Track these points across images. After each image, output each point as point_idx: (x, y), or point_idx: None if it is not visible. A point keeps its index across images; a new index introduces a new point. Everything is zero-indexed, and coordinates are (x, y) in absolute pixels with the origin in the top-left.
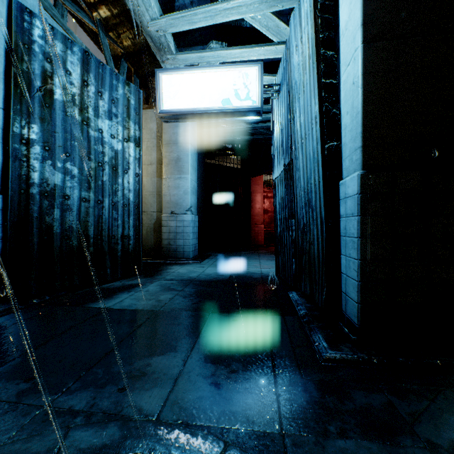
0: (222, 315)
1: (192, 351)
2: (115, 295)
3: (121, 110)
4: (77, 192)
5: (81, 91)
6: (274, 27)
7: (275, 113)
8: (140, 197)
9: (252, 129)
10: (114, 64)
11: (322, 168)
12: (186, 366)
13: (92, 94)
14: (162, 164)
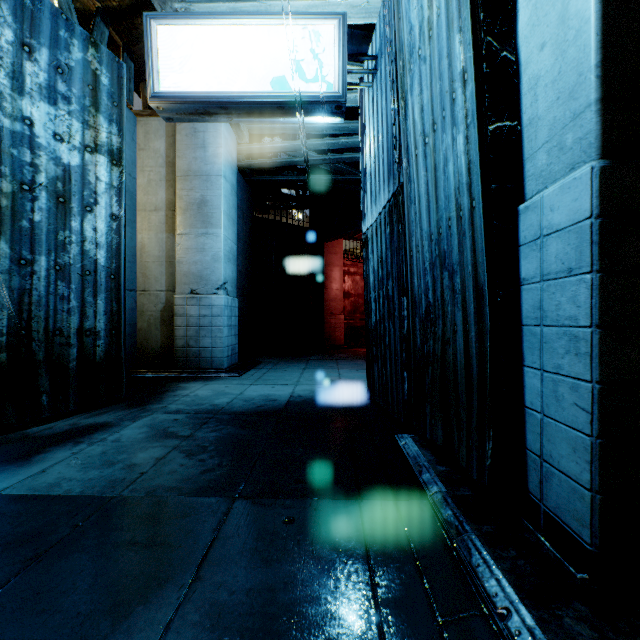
0: (260, 504)
1: None
2: (39, 454)
3: (79, 90)
4: None
5: None
6: None
7: (367, 115)
8: (122, 259)
9: (326, 163)
10: (85, 28)
11: (481, 176)
12: None
13: (7, 45)
14: (175, 211)
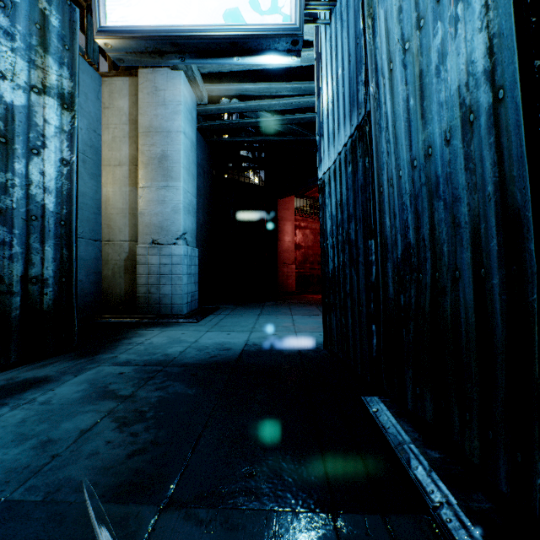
0: (195, 522)
1: None
2: None
3: (24, 28)
4: None
5: None
6: None
7: (324, 56)
8: (73, 205)
9: (280, 123)
10: None
11: (519, 47)
12: None
13: None
14: (138, 166)
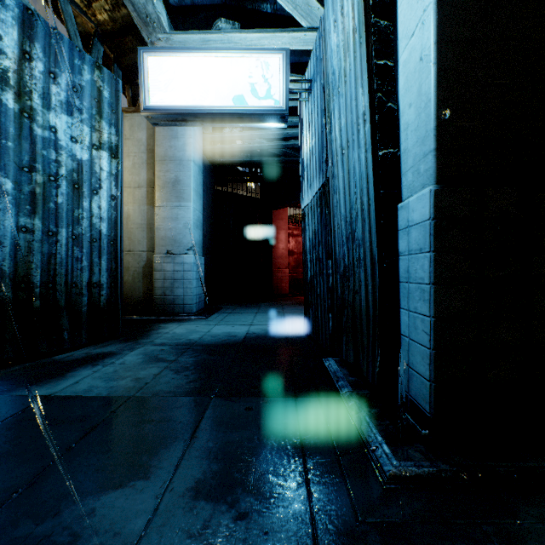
0: (230, 400)
1: (175, 475)
2: (70, 372)
3: (88, 103)
4: (12, 218)
5: (19, 67)
6: (303, 4)
7: (305, 121)
8: (118, 229)
9: (274, 148)
10: (84, 45)
11: (374, 185)
12: (160, 510)
13: (39, 74)
14: (154, 188)
